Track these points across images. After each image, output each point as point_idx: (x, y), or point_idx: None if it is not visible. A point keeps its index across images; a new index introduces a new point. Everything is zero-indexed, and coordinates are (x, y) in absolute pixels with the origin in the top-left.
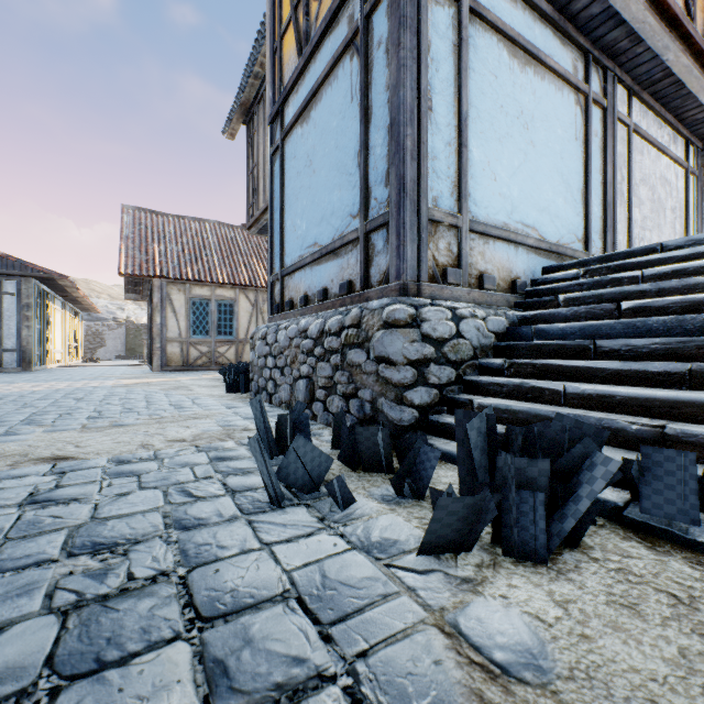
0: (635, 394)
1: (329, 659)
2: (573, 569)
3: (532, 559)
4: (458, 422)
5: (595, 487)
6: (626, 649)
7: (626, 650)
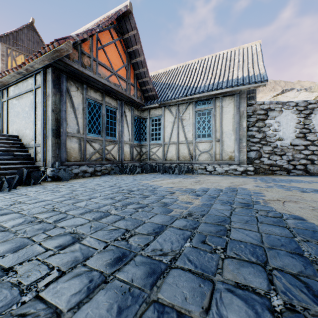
0: (16, 166)
1: (54, 186)
2: (42, 183)
3: (39, 184)
4: (18, 171)
5: (40, 175)
6: (54, 183)
7: (54, 183)
